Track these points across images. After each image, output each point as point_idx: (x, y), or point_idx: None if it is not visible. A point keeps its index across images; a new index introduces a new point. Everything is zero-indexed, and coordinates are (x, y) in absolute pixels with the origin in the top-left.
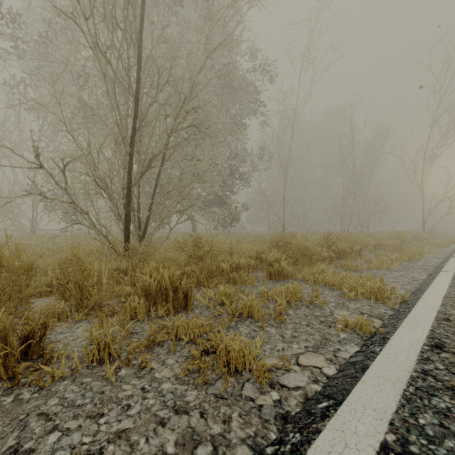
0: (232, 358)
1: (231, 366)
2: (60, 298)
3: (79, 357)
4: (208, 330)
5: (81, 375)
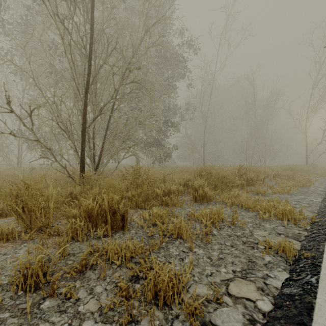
0: (161, 290)
1: (159, 302)
2: (16, 219)
3: (9, 284)
4: (140, 253)
5: (1, 307)
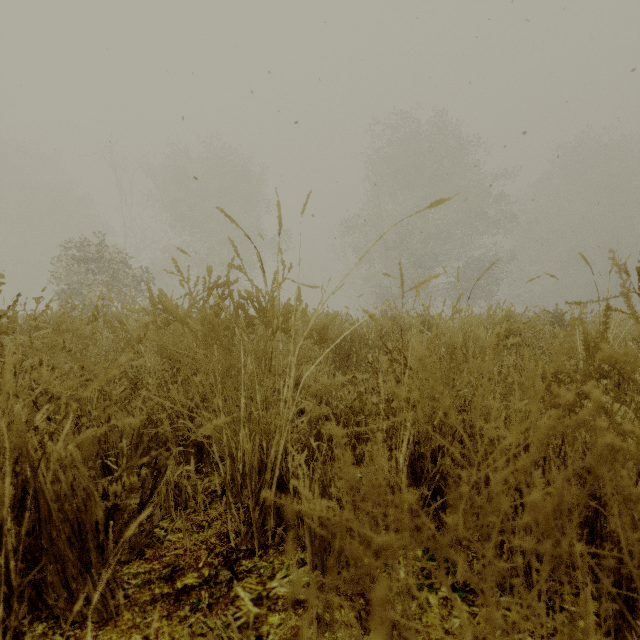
0: None
1: None
2: None
3: None
4: None
5: None
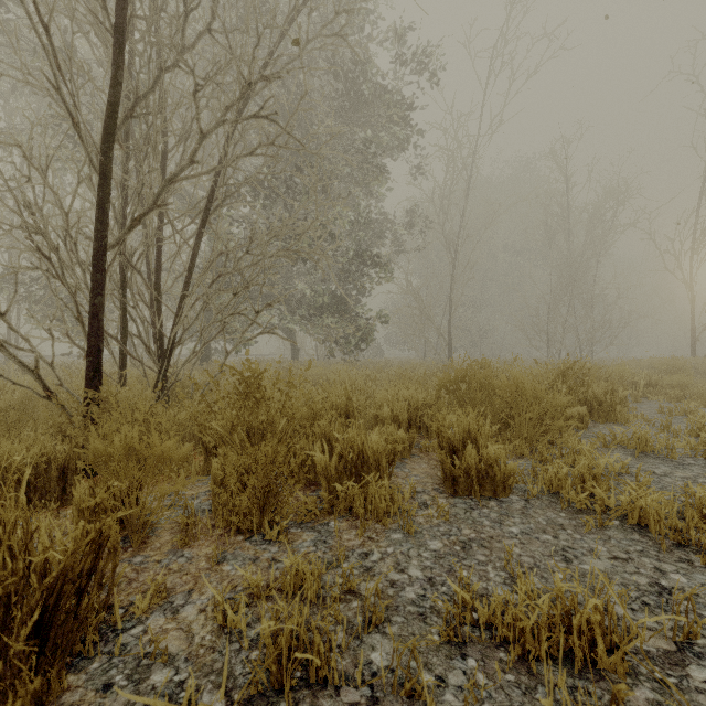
0: None
1: None
2: None
3: None
4: None
5: None
